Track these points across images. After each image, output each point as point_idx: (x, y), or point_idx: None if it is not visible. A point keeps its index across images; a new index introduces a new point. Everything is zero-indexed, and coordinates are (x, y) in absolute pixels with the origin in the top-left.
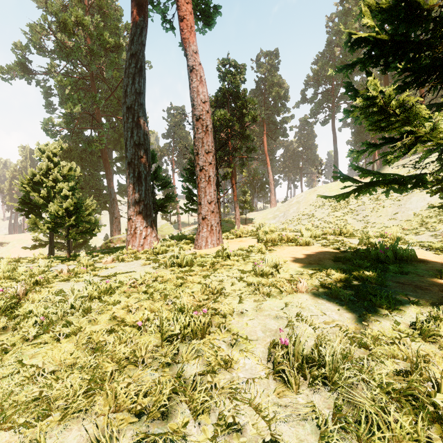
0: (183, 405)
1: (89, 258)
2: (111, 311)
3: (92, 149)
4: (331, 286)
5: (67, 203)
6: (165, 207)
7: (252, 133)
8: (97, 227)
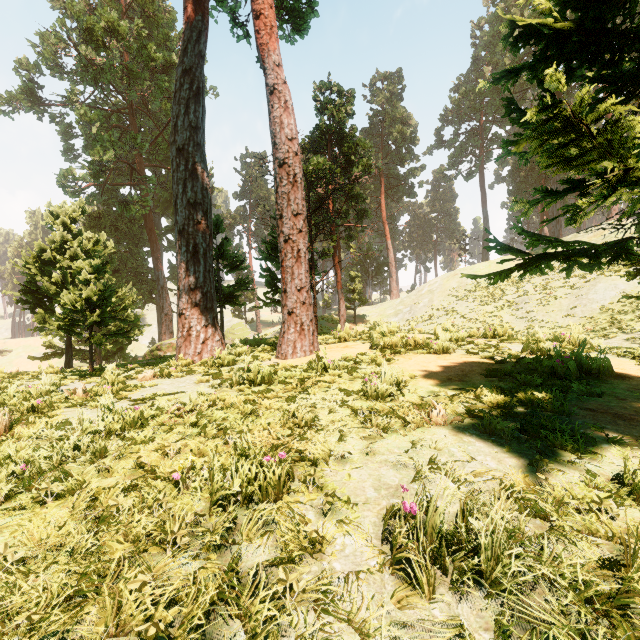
0: (234, 623)
1: (120, 372)
2: (136, 454)
3: (131, 215)
4: (484, 416)
5: (89, 290)
6: (235, 297)
7: (364, 191)
8: (139, 327)
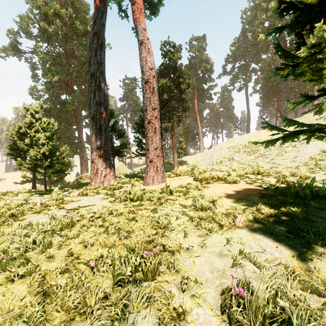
0: None
1: (60, 192)
2: (68, 247)
3: (67, 109)
4: (266, 223)
5: (44, 149)
6: (120, 152)
7: (186, 97)
8: (70, 167)
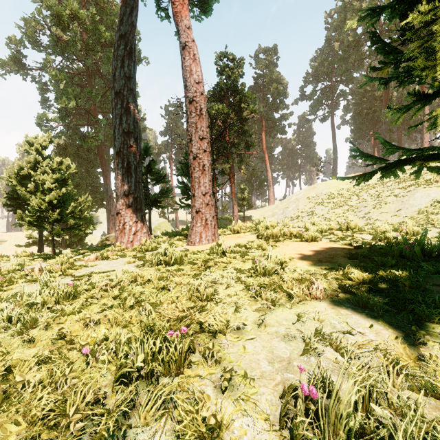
0: None
1: (72, 256)
2: (58, 326)
3: (88, 146)
4: (356, 291)
5: (51, 196)
6: (159, 202)
7: (250, 130)
8: (93, 224)
